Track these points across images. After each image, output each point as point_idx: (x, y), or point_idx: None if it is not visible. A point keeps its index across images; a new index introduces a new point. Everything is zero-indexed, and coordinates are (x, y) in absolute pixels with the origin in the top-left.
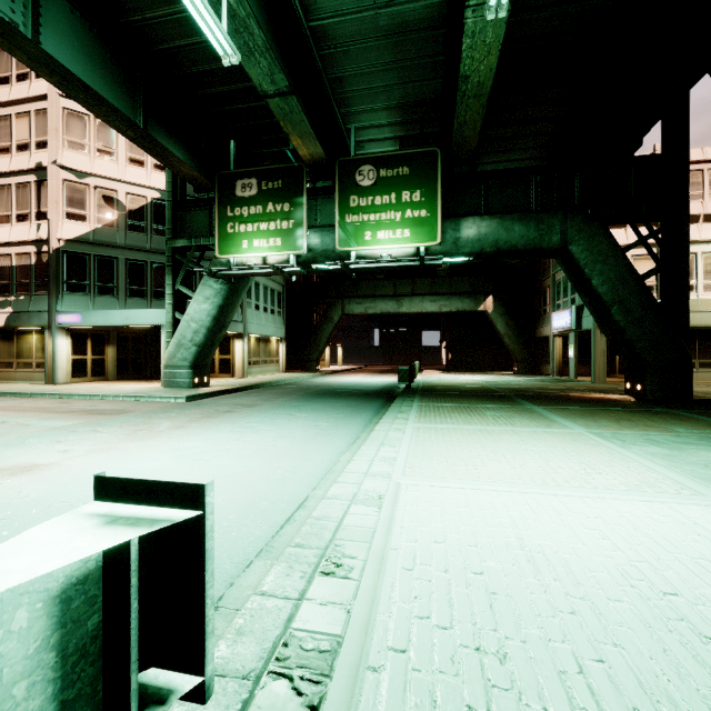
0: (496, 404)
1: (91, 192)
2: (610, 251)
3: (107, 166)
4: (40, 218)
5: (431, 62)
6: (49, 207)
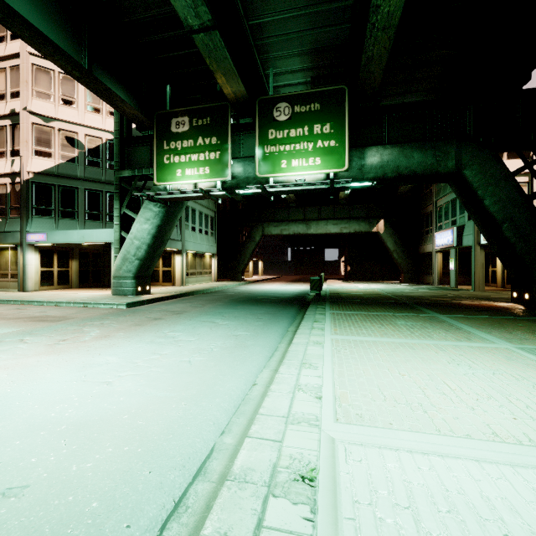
0: (401, 313)
1: (56, 134)
2: (501, 174)
3: (69, 112)
4: (14, 155)
5: (341, 6)
6: (20, 145)
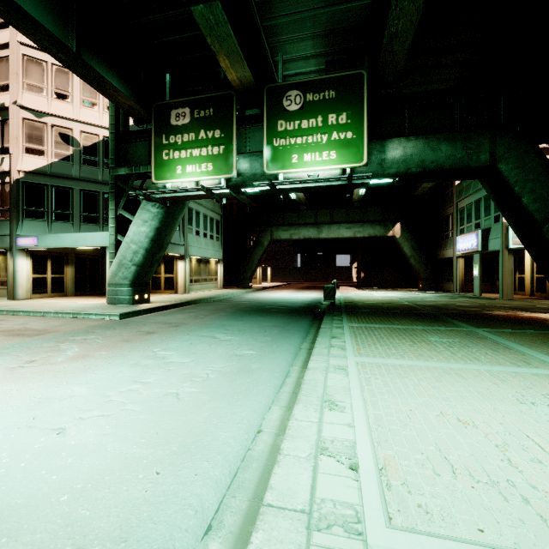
0: (431, 326)
1: (49, 130)
2: (542, 168)
3: (63, 107)
4: (3, 153)
5: None
6: (10, 142)
